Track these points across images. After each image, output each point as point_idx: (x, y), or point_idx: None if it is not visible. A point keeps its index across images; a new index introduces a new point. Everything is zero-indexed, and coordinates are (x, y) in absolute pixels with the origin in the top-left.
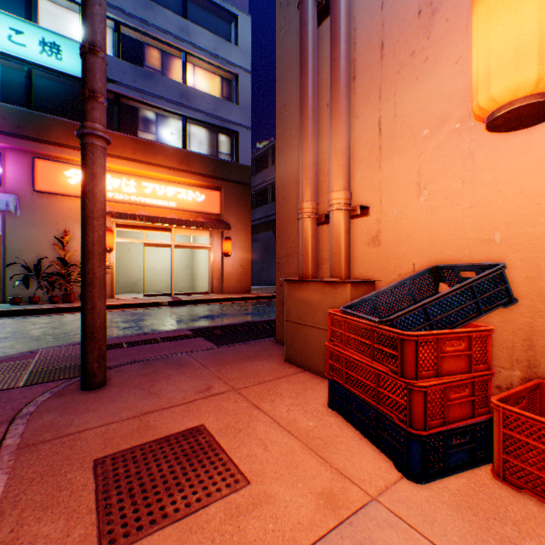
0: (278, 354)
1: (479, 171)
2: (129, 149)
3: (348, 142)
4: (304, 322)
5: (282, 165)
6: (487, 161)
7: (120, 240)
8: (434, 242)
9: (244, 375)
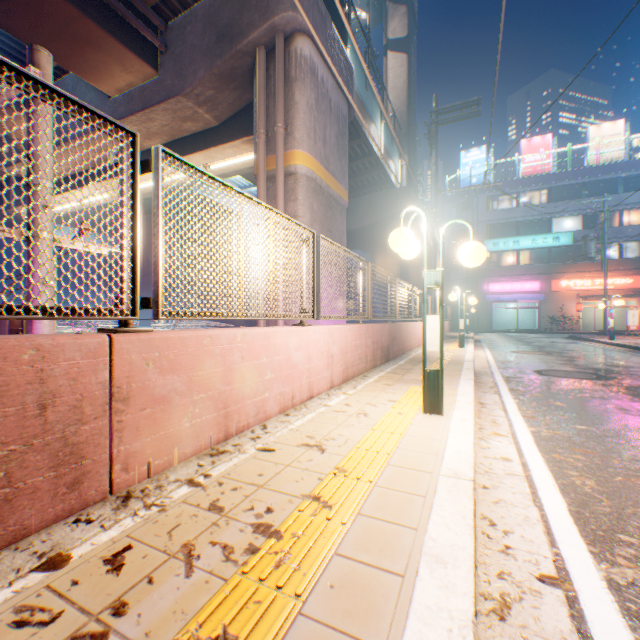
0: None
1: None
2: (586, 267)
3: None
4: None
5: None
6: None
7: (581, 306)
8: None
9: None
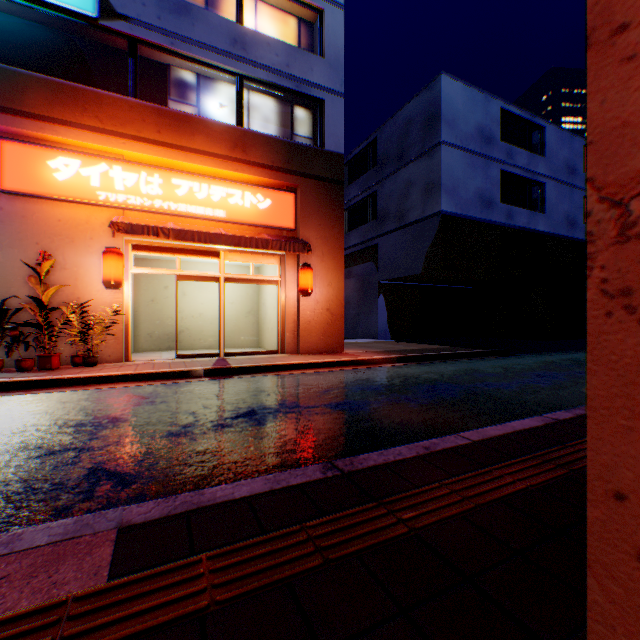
0: None
1: None
2: (149, 125)
3: None
4: None
5: None
6: None
7: (139, 270)
8: None
9: None
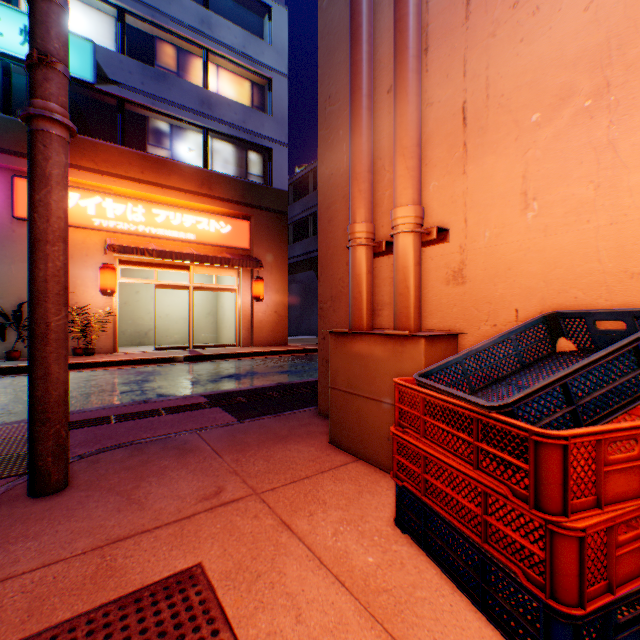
0: (321, 433)
1: (625, 169)
2: (135, 167)
3: (420, 137)
4: (356, 391)
5: (325, 178)
6: (639, 152)
7: (125, 280)
8: (550, 277)
9: (272, 469)
